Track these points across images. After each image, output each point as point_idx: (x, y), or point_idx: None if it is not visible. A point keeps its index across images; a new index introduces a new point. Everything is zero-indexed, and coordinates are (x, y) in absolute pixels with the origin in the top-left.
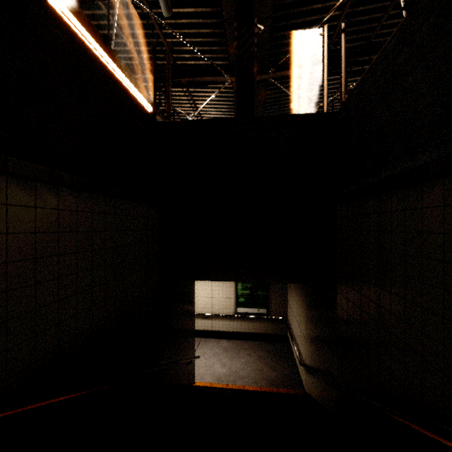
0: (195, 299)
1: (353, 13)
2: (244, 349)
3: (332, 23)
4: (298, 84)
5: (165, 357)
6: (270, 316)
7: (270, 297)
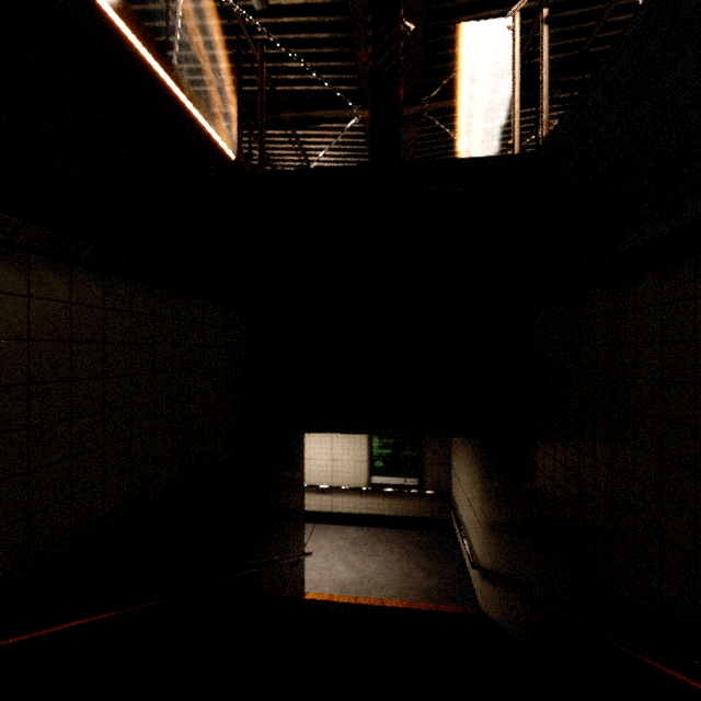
0: (306, 463)
1: (558, 3)
2: (382, 541)
3: (524, 21)
4: (468, 122)
5: (257, 553)
6: (423, 490)
7: (423, 460)
